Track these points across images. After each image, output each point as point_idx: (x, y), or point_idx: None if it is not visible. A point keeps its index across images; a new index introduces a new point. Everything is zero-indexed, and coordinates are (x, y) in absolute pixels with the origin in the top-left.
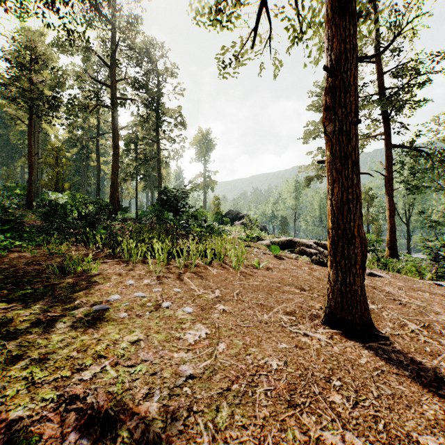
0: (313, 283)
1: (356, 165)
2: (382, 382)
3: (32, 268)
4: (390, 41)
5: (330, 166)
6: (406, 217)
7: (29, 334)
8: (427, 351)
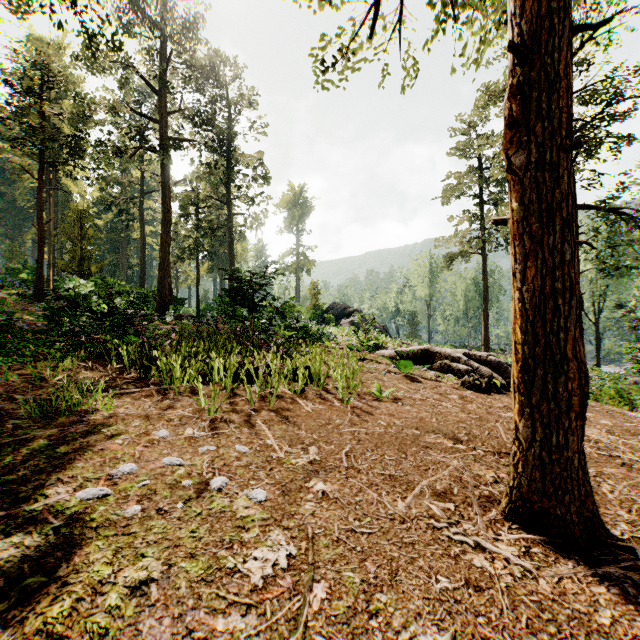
0: (471, 426)
1: (569, 227)
2: None
3: None
4: (575, 49)
5: (519, 229)
6: (594, 313)
7: None
8: None
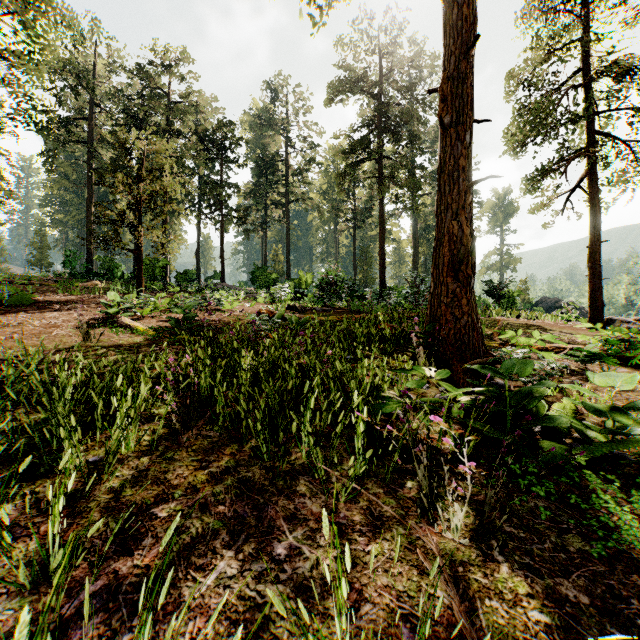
0: None
1: (598, 277)
2: None
3: None
4: None
5: (589, 278)
6: None
7: None
8: None
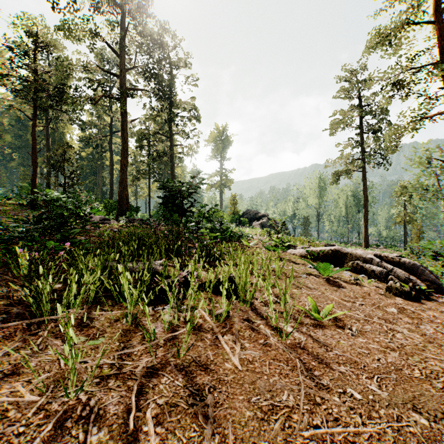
0: None
1: None
2: None
3: None
4: None
5: None
6: None
7: None
8: None
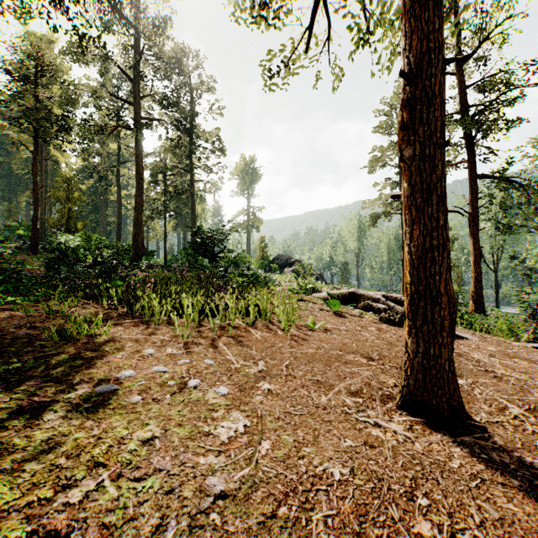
0: (383, 349)
1: (442, 201)
2: (483, 497)
3: (24, 333)
4: (475, 47)
5: (408, 202)
6: (494, 263)
7: (5, 431)
8: (537, 447)
